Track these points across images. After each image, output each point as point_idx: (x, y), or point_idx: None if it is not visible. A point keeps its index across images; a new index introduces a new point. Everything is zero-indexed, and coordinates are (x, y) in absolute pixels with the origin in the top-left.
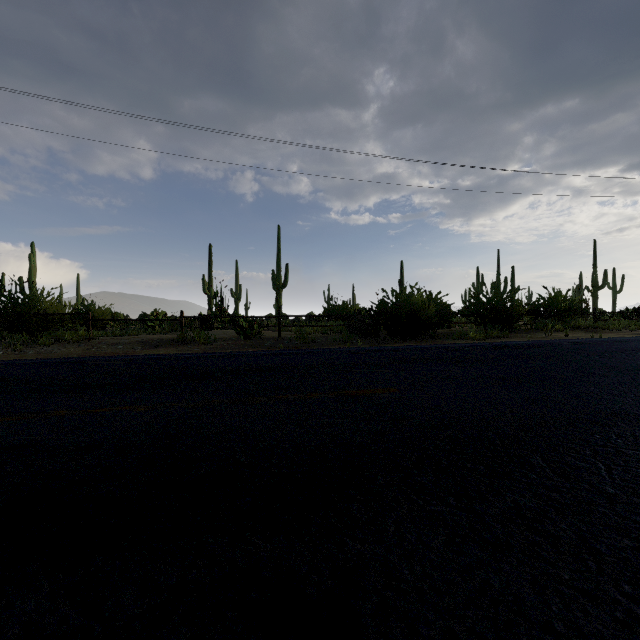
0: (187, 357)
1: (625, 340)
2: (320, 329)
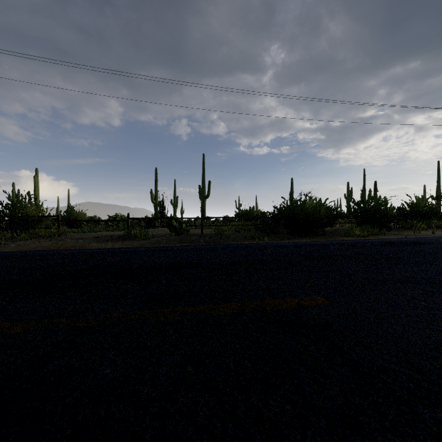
0: (123, 251)
1: None
2: (233, 228)
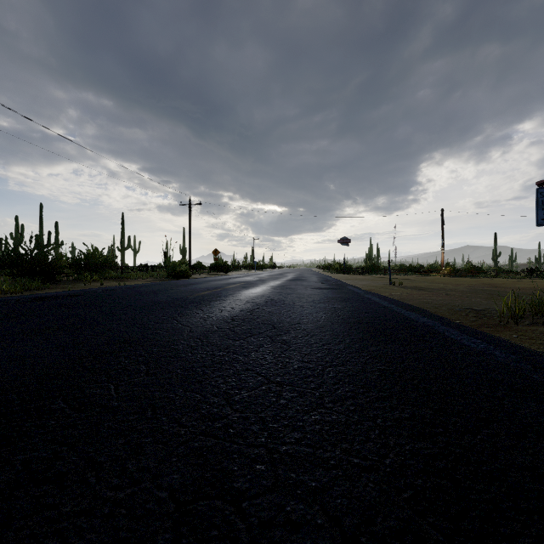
0: None
1: (139, 286)
2: None
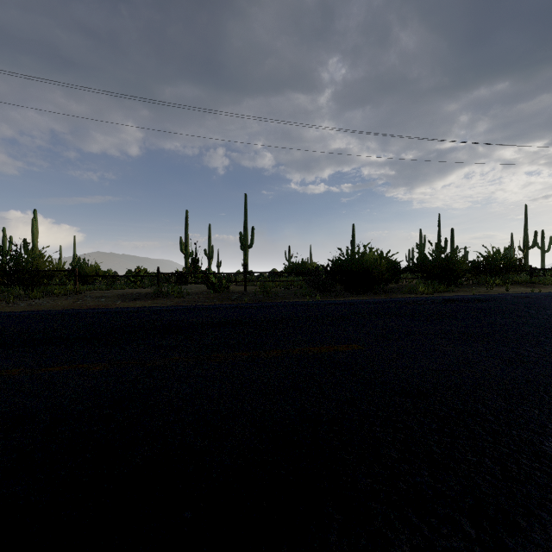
0: (159, 310)
1: None
2: (282, 284)
